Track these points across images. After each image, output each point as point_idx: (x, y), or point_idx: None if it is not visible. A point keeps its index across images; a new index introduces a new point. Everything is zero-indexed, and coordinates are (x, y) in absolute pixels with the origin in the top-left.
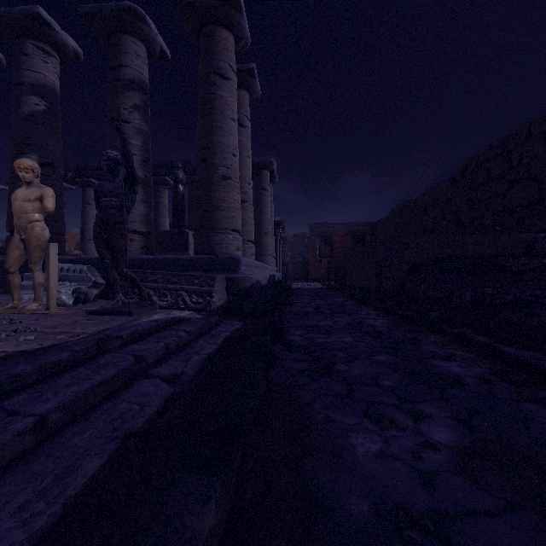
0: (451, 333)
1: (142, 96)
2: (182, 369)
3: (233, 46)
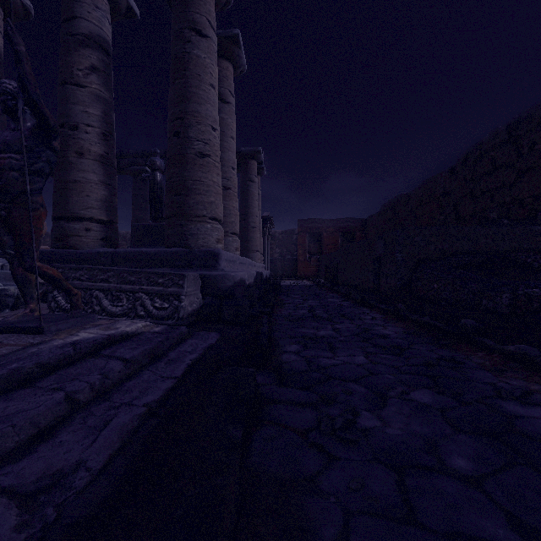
0: (503, 351)
1: (101, 57)
2: (79, 456)
3: None
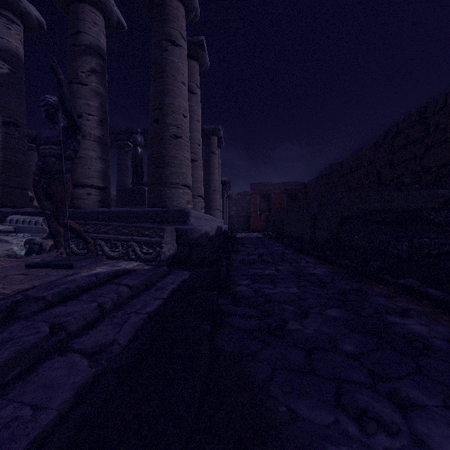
0: (397, 283)
1: (99, 61)
2: (113, 337)
3: (183, 16)
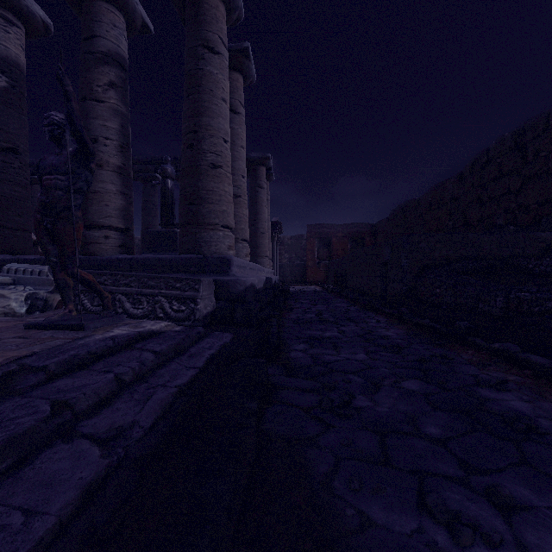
0: (490, 348)
1: (119, 73)
2: (133, 418)
3: (224, 17)
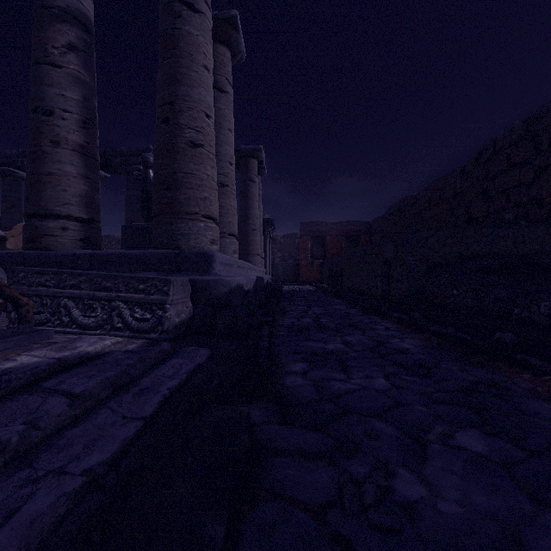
0: None
1: (81, 34)
2: None
3: None
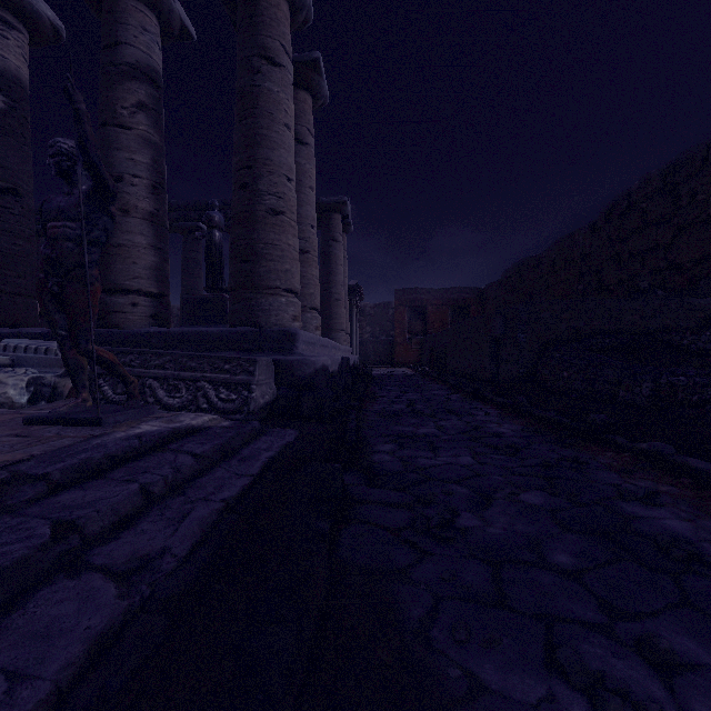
0: (635, 449)
1: (150, 91)
2: (163, 543)
3: (287, 18)
